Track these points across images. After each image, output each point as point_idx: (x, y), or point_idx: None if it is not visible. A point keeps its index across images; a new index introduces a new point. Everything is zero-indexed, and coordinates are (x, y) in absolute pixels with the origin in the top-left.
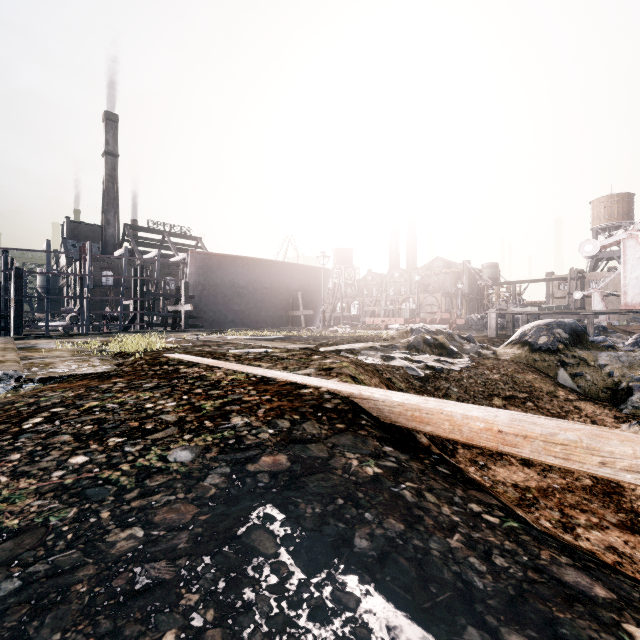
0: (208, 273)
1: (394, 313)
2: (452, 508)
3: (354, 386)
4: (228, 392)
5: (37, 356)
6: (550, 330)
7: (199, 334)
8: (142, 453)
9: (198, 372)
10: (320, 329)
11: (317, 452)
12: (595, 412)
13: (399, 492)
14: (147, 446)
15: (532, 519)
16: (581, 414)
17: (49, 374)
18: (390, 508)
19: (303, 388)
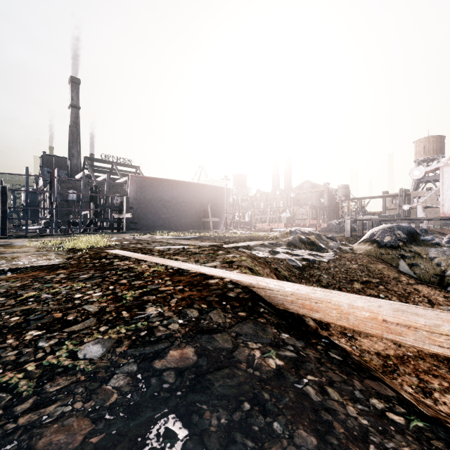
0: (143, 191)
1: (276, 220)
2: (356, 407)
3: (252, 277)
4: (148, 282)
5: (9, 251)
6: (392, 232)
7: (136, 235)
8: (54, 349)
9: (127, 265)
10: (223, 231)
11: (222, 343)
12: (430, 293)
13: (303, 389)
14: (61, 340)
15: (412, 398)
16: (420, 295)
17: (11, 266)
18: (298, 413)
19: (210, 279)
